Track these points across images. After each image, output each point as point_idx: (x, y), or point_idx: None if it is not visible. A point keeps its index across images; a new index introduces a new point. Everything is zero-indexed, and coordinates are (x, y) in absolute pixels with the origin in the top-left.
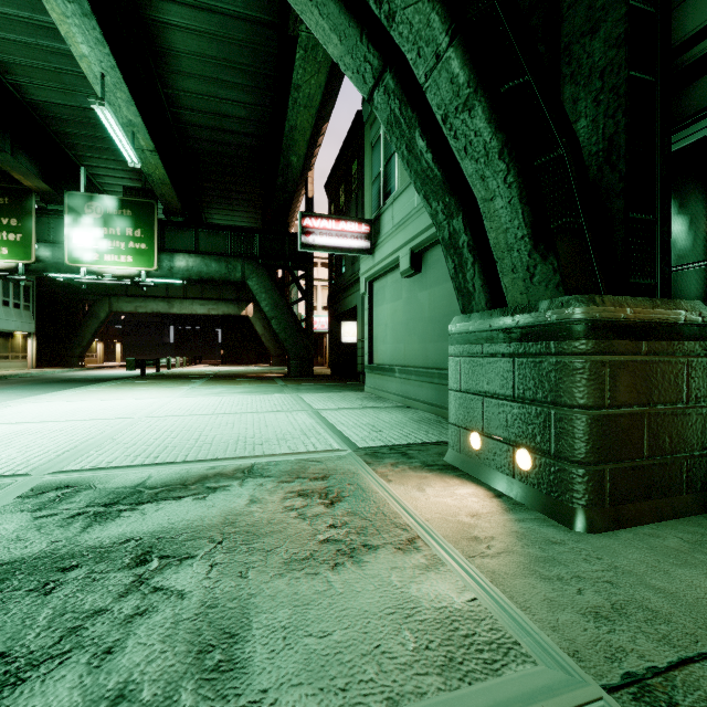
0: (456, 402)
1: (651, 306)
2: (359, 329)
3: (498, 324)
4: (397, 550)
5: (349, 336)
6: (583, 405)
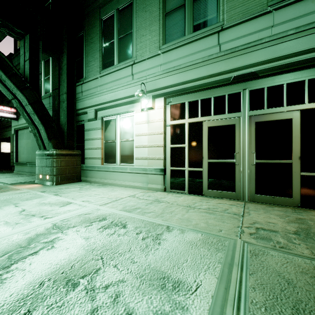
0: (37, 169)
1: (68, 151)
2: (12, 147)
3: (44, 152)
4: (15, 190)
5: (6, 149)
6: (54, 166)
